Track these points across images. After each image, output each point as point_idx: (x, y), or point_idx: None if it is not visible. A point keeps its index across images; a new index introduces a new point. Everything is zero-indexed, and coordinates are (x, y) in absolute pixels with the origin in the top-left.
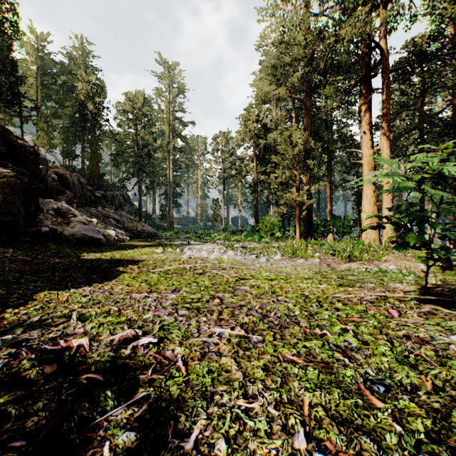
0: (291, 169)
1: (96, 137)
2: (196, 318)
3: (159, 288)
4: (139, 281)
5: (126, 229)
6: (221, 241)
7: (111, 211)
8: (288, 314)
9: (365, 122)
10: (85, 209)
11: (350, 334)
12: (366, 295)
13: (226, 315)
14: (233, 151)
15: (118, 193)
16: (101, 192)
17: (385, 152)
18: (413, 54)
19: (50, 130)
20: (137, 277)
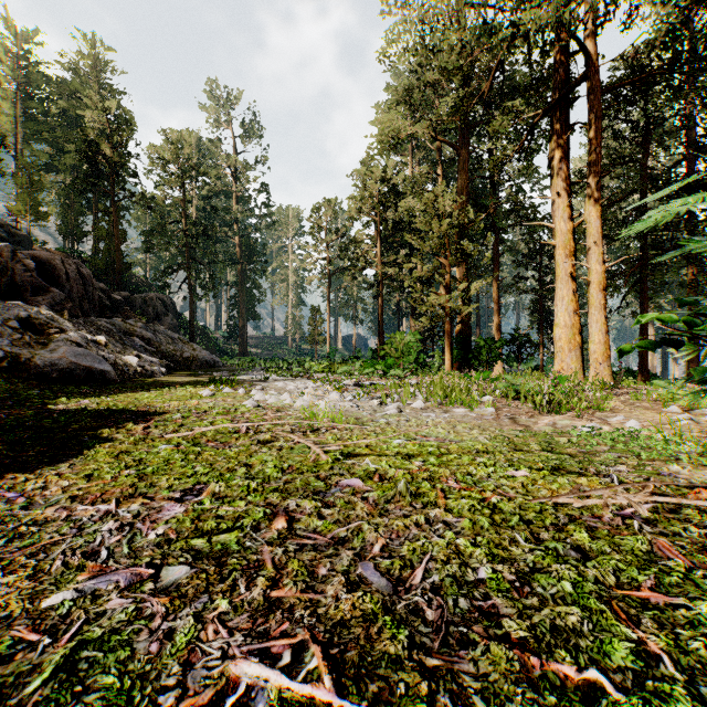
0: (437, 255)
1: (116, 201)
2: (201, 599)
3: (157, 486)
4: (123, 463)
5: (163, 354)
6: (322, 374)
7: (138, 324)
8: (460, 577)
9: (560, 176)
10: (89, 320)
11: (680, 686)
12: (634, 503)
13: (289, 588)
14: (344, 230)
15: (154, 295)
16: (124, 293)
17: (593, 225)
18: (632, 72)
19: (37, 188)
20: (127, 453)
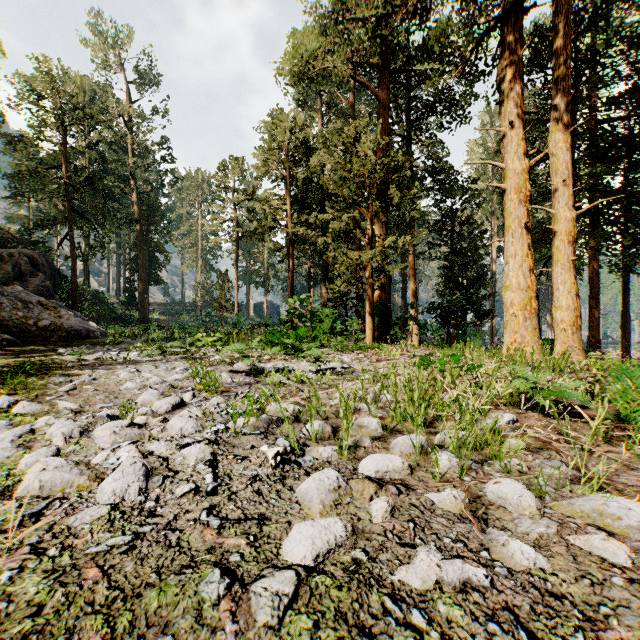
0: (357, 205)
1: None
2: None
3: None
4: None
5: (6, 322)
6: (215, 348)
7: None
8: None
9: (514, 102)
10: None
11: None
12: None
13: None
14: (252, 190)
15: (17, 251)
16: None
17: (561, 159)
18: None
19: None
20: None
